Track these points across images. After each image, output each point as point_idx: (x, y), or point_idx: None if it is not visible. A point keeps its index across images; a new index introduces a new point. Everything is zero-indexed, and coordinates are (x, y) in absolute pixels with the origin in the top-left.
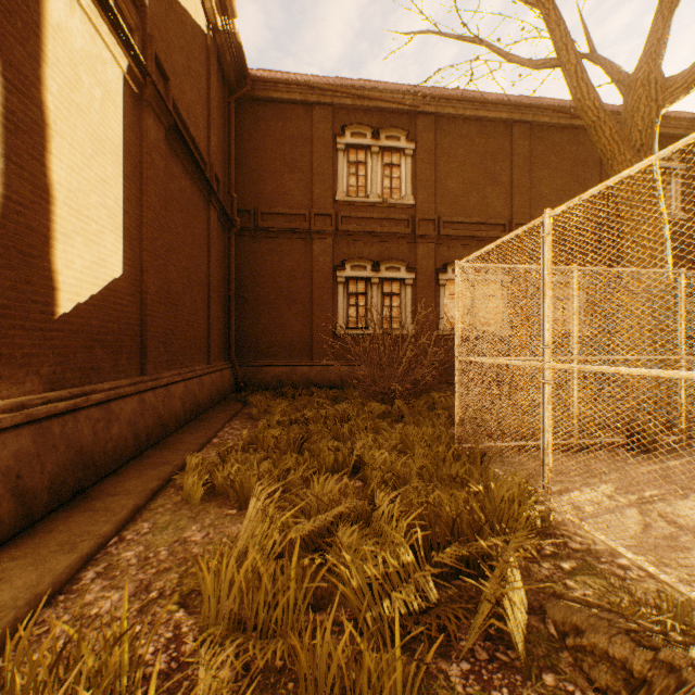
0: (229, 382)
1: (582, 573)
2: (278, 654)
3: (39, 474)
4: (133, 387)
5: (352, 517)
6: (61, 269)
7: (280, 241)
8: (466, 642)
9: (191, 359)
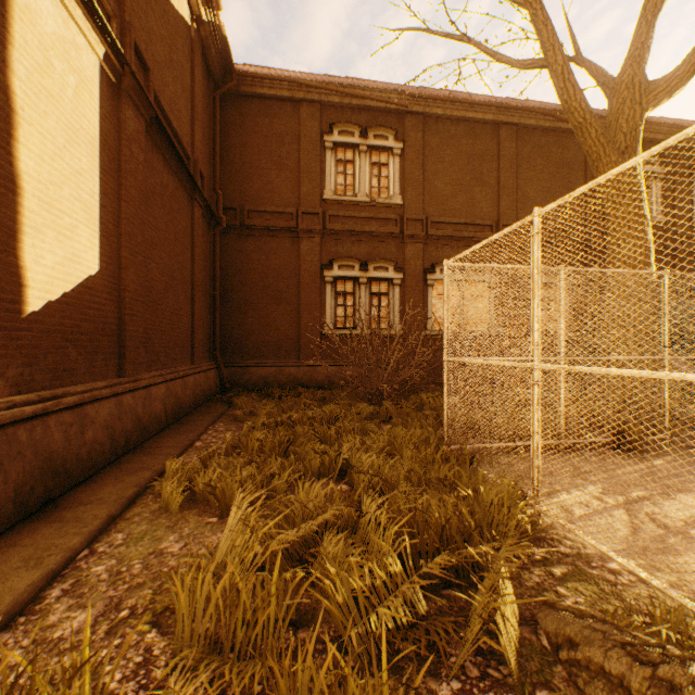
0: (214, 383)
1: (573, 580)
2: (256, 679)
3: (2, 483)
4: (109, 389)
5: (338, 524)
6: (29, 265)
7: (267, 240)
8: (456, 658)
9: (174, 360)
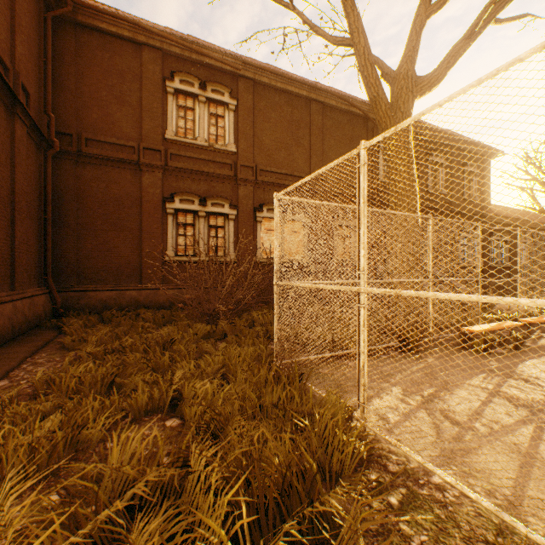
0: (44, 309)
1: (411, 508)
2: None
3: None
4: None
5: (160, 485)
6: None
7: (107, 169)
8: None
9: None
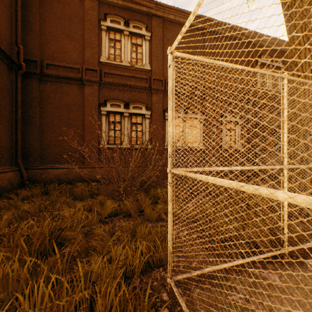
0: (10, 182)
1: None
2: None
3: None
4: None
5: None
6: None
7: (61, 84)
8: None
9: None
